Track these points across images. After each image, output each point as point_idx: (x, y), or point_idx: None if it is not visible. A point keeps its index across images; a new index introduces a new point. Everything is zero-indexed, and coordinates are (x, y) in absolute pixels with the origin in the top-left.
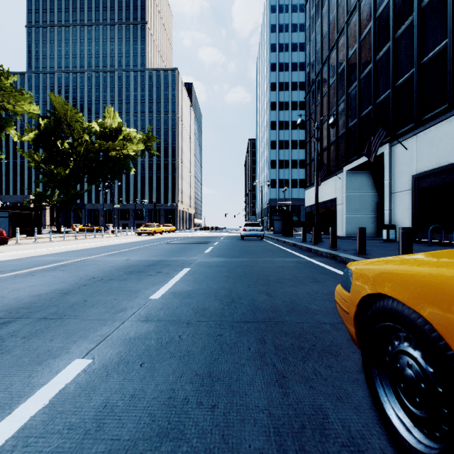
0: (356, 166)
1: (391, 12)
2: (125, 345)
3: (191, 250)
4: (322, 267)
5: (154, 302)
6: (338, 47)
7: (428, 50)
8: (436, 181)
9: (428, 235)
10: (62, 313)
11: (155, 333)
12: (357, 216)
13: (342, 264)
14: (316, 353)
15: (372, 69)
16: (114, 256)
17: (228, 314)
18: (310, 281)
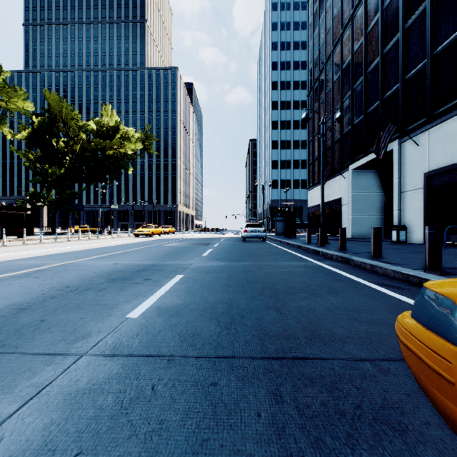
0: (362, 164)
1: (400, 1)
2: (65, 406)
3: (188, 252)
4: (335, 272)
5: (131, 323)
6: (343, 42)
7: (441, 38)
8: (451, 179)
9: (444, 237)
10: (1, 341)
11: (118, 379)
12: (363, 217)
13: (357, 270)
14: (366, 426)
15: (380, 63)
16: (102, 259)
17: (227, 343)
18: (326, 291)
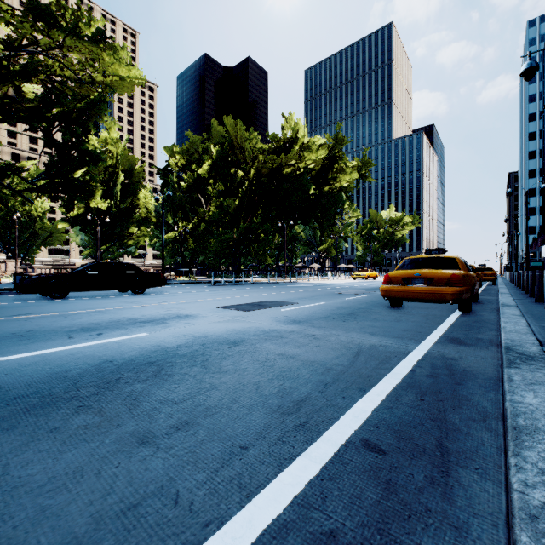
0: None
1: None
2: None
3: None
4: None
5: None
6: None
7: None
8: None
9: None
10: None
11: None
12: None
13: None
14: None
15: None
16: None
17: None
18: None
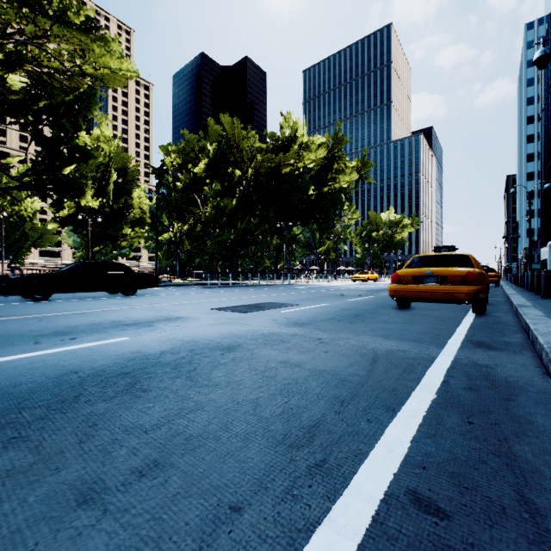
0: (550, 244)
1: None
2: None
3: None
4: None
5: None
6: (548, 174)
7: None
8: None
9: None
10: None
11: None
12: None
13: None
14: None
15: None
16: None
17: None
18: None
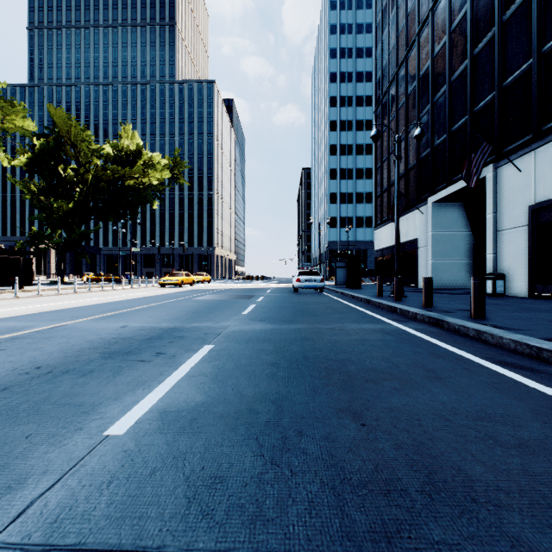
0: (445, 196)
1: None
2: None
3: (224, 309)
4: (427, 341)
5: (108, 449)
6: (420, 43)
7: None
8: None
9: None
10: None
11: None
12: (446, 262)
13: (456, 337)
14: None
15: (469, 67)
16: (107, 320)
17: (274, 509)
18: (424, 376)
